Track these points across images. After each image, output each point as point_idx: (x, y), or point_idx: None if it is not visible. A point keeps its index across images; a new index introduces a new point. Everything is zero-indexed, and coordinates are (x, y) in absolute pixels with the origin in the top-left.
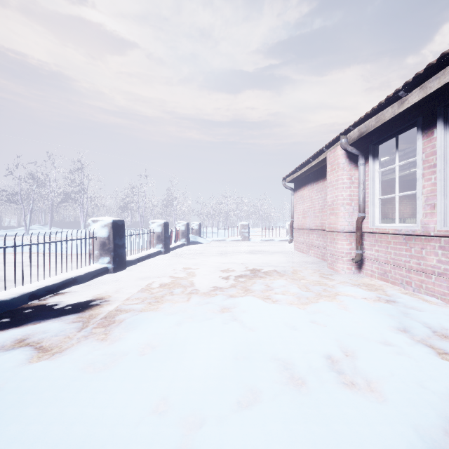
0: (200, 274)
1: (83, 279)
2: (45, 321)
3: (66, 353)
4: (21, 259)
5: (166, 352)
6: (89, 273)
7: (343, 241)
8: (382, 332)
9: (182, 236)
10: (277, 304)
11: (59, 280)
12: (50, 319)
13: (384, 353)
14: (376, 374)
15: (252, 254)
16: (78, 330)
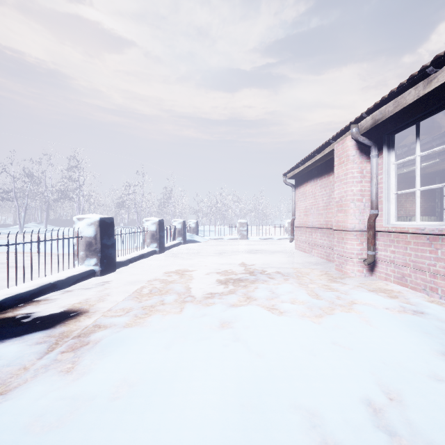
0: (197, 277)
1: (64, 284)
2: (3, 343)
3: (12, 397)
4: (6, 259)
5: (147, 396)
6: (72, 277)
7: (353, 241)
8: (425, 360)
9: (179, 234)
10: (286, 318)
11: (34, 287)
12: (9, 339)
13: (442, 398)
14: (444, 437)
15: (251, 253)
16: (39, 357)
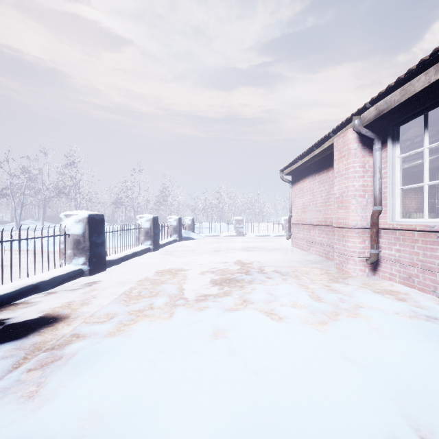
0: (190, 277)
1: (47, 285)
2: None
3: None
4: None
5: (119, 435)
6: (57, 278)
7: (355, 239)
8: None
9: (174, 231)
10: (287, 325)
11: (13, 289)
12: None
13: None
14: None
15: (248, 251)
16: None
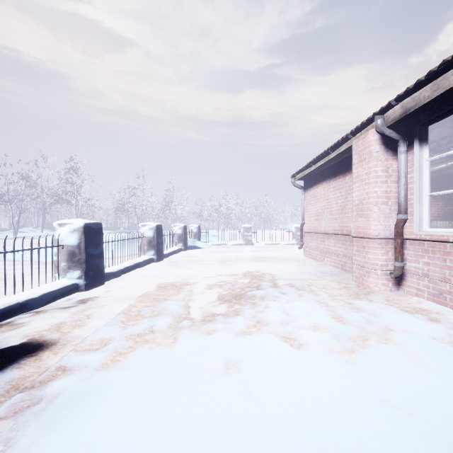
0: (197, 292)
1: (37, 303)
2: None
3: None
4: None
5: None
6: (48, 294)
7: (377, 250)
8: None
9: (179, 240)
10: (310, 354)
11: None
12: None
13: None
14: None
15: (257, 261)
16: None
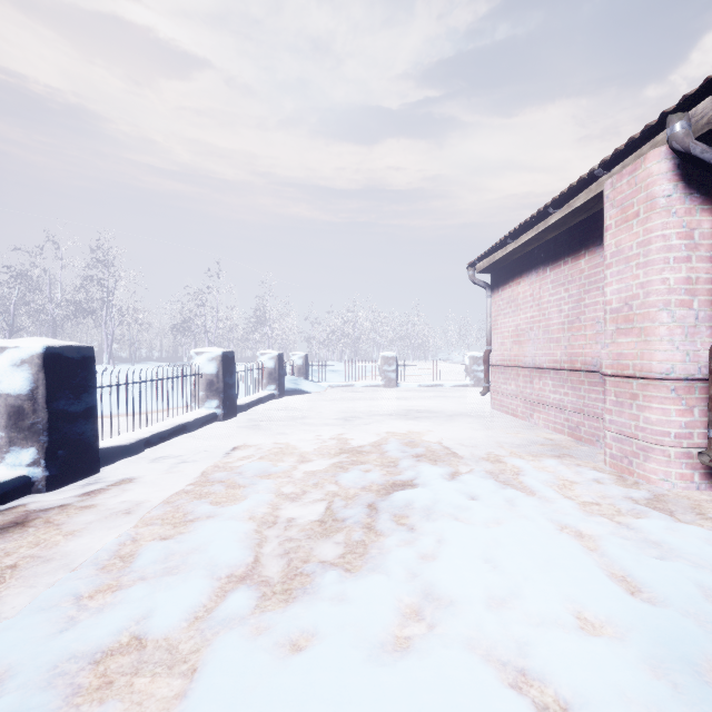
0: (285, 495)
1: None
2: None
3: None
4: None
5: None
6: None
7: (667, 404)
8: None
9: (270, 379)
10: None
11: None
12: None
13: None
14: None
15: (409, 419)
16: None
